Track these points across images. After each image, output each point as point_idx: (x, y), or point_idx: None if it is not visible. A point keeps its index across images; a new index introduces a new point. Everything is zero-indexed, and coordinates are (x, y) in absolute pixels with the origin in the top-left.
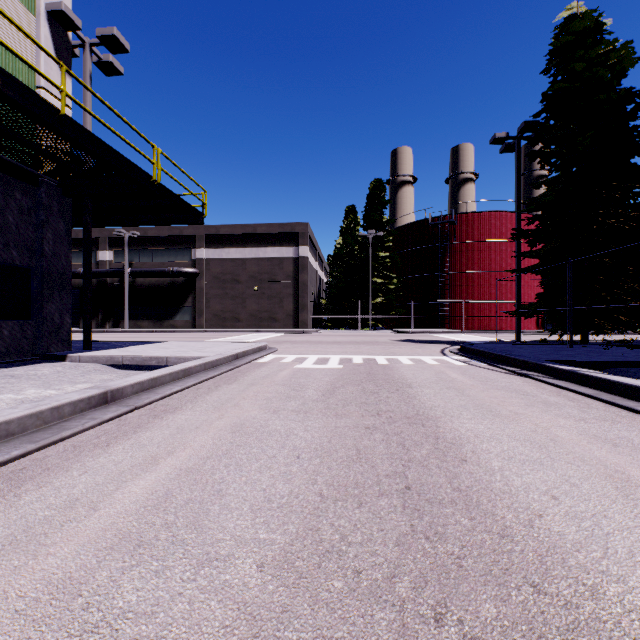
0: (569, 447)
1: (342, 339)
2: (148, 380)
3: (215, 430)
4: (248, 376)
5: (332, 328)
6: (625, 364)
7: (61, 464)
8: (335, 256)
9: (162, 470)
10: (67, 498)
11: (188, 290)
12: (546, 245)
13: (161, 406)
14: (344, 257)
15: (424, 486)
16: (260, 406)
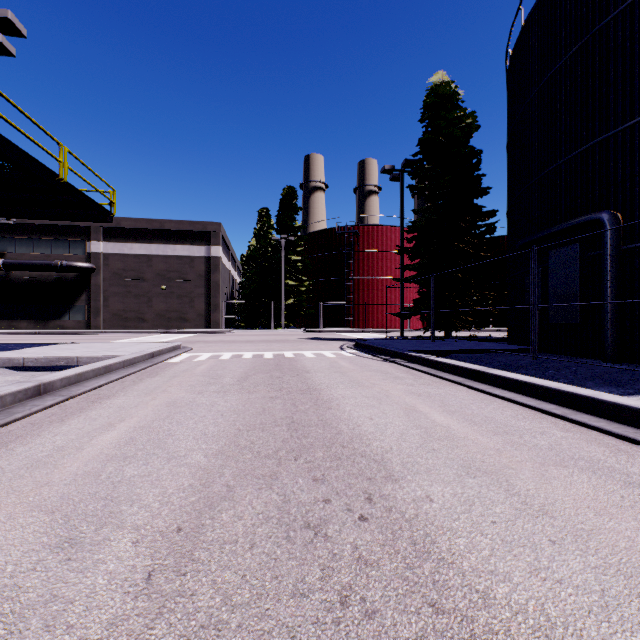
0: (394, 398)
1: (255, 338)
2: (74, 375)
3: (153, 406)
4: (168, 371)
5: (246, 328)
6: (459, 352)
7: (30, 433)
8: (249, 257)
9: (121, 429)
10: (54, 447)
11: (81, 287)
12: (421, 260)
13: (94, 395)
14: (258, 259)
15: (302, 421)
16: (186, 390)
